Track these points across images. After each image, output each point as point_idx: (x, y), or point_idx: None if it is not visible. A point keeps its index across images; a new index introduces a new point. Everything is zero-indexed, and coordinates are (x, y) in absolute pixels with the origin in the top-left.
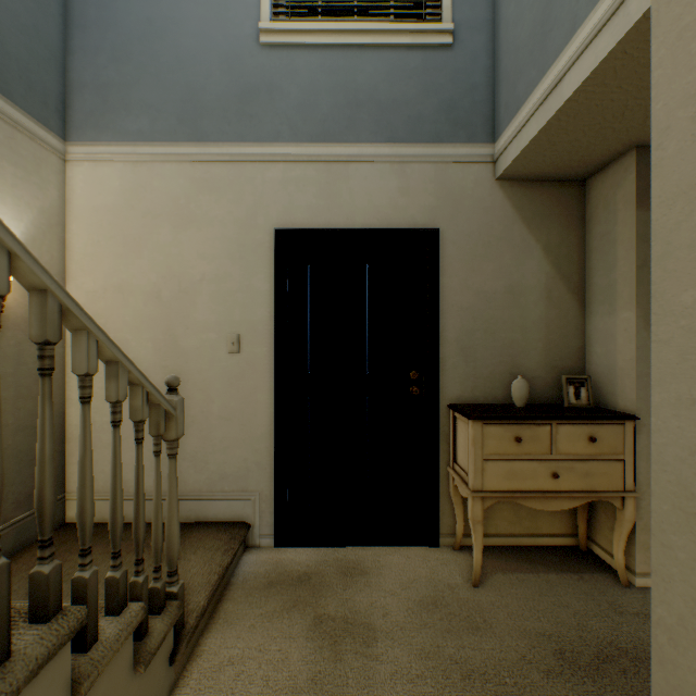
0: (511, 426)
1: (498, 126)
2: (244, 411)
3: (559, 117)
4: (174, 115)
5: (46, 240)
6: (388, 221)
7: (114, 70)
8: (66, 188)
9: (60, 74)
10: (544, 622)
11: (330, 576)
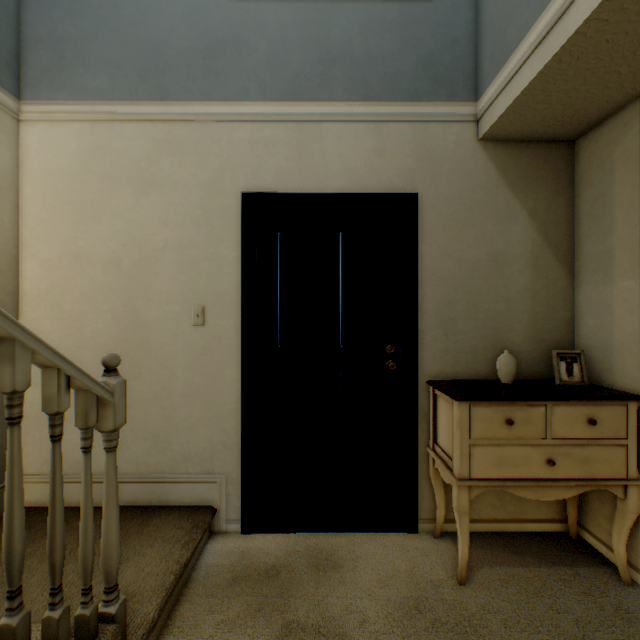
0: (501, 407)
1: (482, 82)
2: (209, 388)
3: (560, 58)
4: (135, 72)
5: None
6: (363, 184)
7: (71, 24)
8: (20, 150)
9: (12, 27)
10: (544, 634)
11: (300, 571)
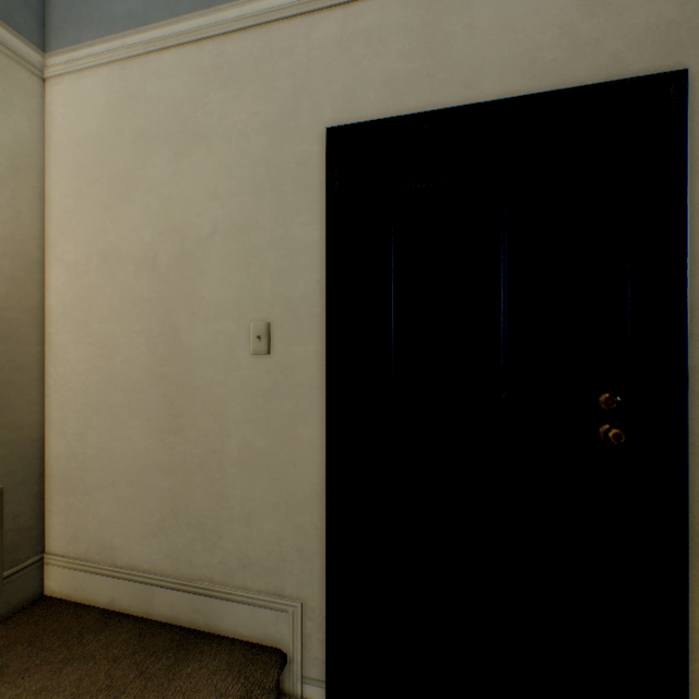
0: None
1: None
2: (276, 455)
3: None
4: None
5: (5, 189)
6: (556, 76)
7: None
8: (45, 119)
9: None
10: None
11: None
